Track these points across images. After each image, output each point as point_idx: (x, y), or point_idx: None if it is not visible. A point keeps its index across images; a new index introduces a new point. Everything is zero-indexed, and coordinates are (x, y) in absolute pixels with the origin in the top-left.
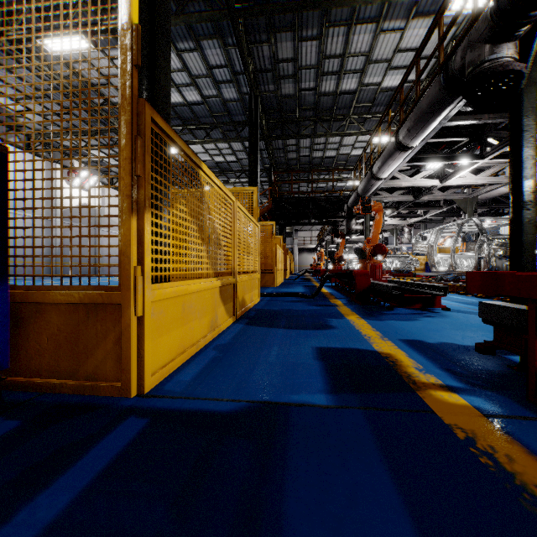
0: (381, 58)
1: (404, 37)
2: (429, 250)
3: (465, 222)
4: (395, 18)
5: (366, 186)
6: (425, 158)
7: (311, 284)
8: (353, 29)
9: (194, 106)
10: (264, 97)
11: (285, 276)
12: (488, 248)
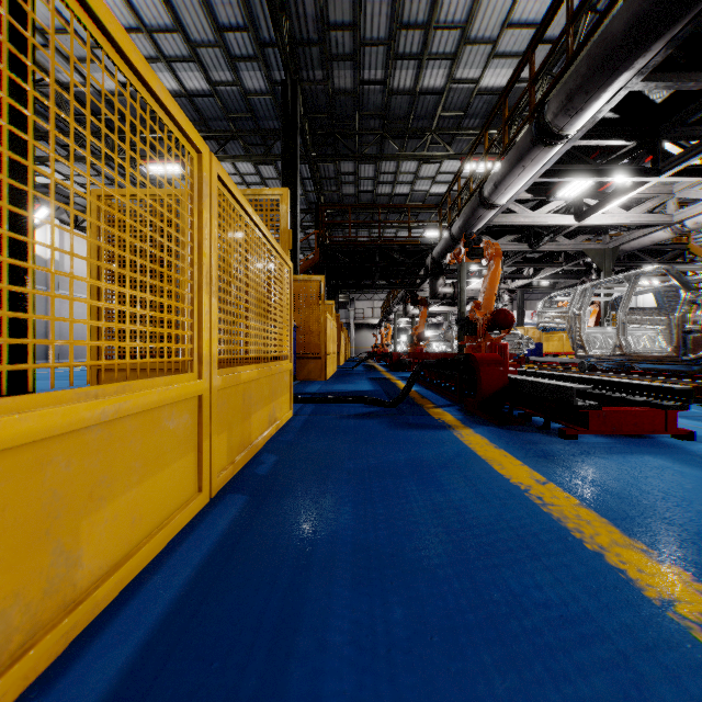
0: (483, 36)
1: (518, 2)
2: (566, 322)
3: (636, 275)
4: None
5: (467, 221)
6: (570, 170)
7: (380, 374)
8: None
9: (198, 100)
10: (308, 91)
11: (339, 362)
12: (695, 316)
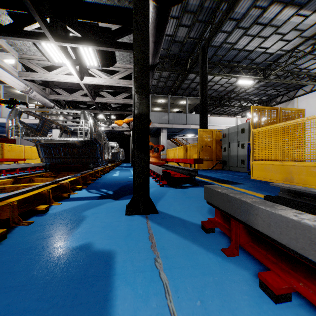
0: None
1: None
2: None
3: None
4: None
5: None
6: None
7: None
8: None
9: None
10: None
11: None
12: None
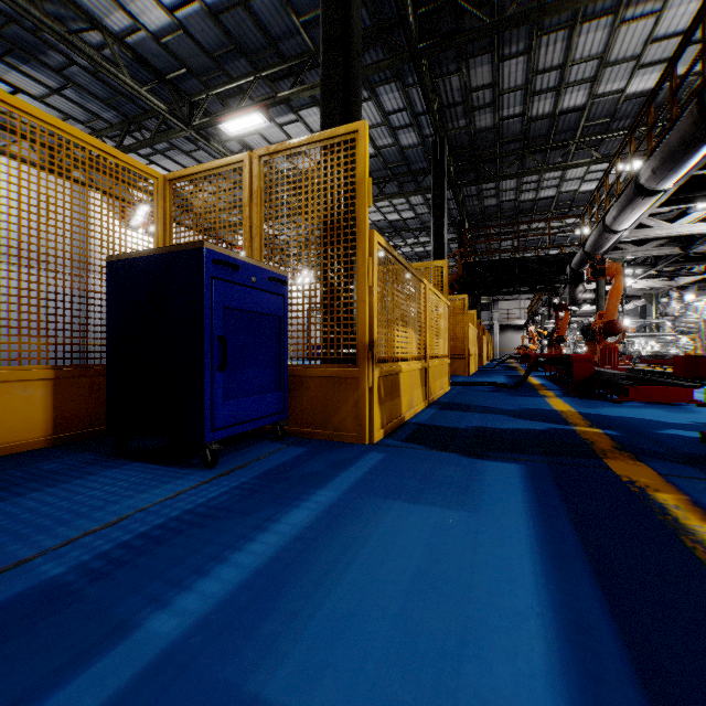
0: (623, 56)
1: (660, 22)
2: (699, 326)
3: None
4: (644, 2)
5: (596, 242)
6: (689, 197)
7: (517, 373)
8: (578, 30)
9: None
10: (452, 136)
11: (480, 363)
12: None
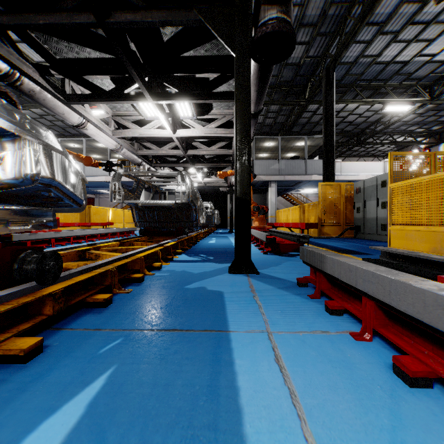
0: None
1: None
2: None
3: None
4: None
5: None
6: None
7: None
8: None
9: None
10: None
11: None
12: None
